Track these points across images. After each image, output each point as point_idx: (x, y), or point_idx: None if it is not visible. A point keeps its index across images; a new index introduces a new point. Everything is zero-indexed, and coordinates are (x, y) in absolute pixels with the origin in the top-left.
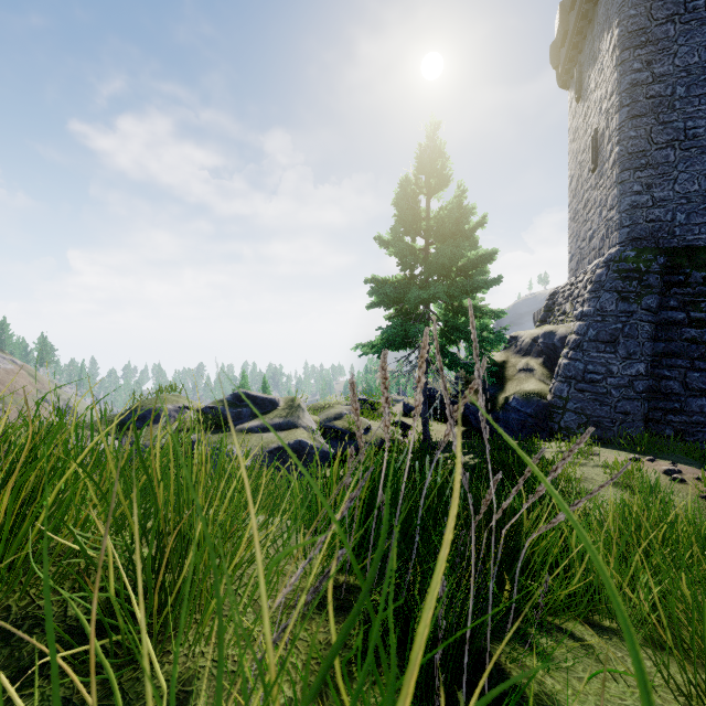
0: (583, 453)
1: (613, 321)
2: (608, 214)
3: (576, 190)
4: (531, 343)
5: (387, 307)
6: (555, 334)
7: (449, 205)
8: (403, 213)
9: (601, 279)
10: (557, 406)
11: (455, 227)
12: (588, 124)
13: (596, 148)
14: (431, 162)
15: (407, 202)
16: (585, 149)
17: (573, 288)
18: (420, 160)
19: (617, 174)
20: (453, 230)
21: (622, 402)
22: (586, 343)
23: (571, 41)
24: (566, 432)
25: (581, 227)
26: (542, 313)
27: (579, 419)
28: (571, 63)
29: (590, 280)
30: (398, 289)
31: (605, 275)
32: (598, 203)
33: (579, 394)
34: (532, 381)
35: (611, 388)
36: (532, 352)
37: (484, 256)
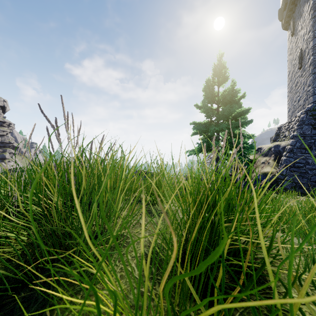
0: (291, 197)
1: (309, 139)
2: (307, 88)
3: (291, 78)
4: (268, 150)
5: (200, 134)
6: (280, 146)
7: (228, 89)
8: (207, 94)
9: (303, 119)
10: (280, 178)
11: (231, 99)
12: (297, 46)
13: (301, 57)
14: (220, 71)
15: (209, 89)
16: (296, 58)
17: (289, 124)
18: (215, 71)
19: (312, 69)
20: (230, 100)
21: (314, 176)
22: (295, 149)
23: (289, 7)
24: (285, 190)
25: (294, 95)
26: (274, 137)
27: (291, 184)
28: (289, 18)
29: (298, 120)
30: (205, 126)
31: (305, 117)
32: (302, 83)
33: (291, 173)
34: (268, 167)
35: (308, 170)
36: (268, 154)
37: (244, 111)
